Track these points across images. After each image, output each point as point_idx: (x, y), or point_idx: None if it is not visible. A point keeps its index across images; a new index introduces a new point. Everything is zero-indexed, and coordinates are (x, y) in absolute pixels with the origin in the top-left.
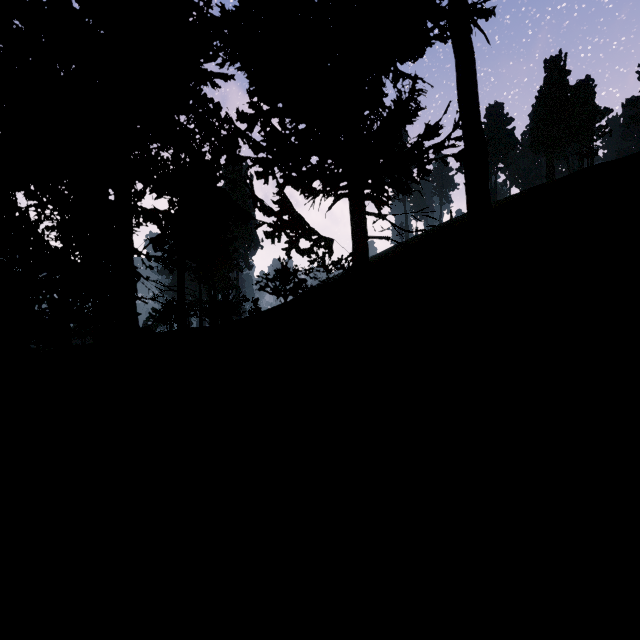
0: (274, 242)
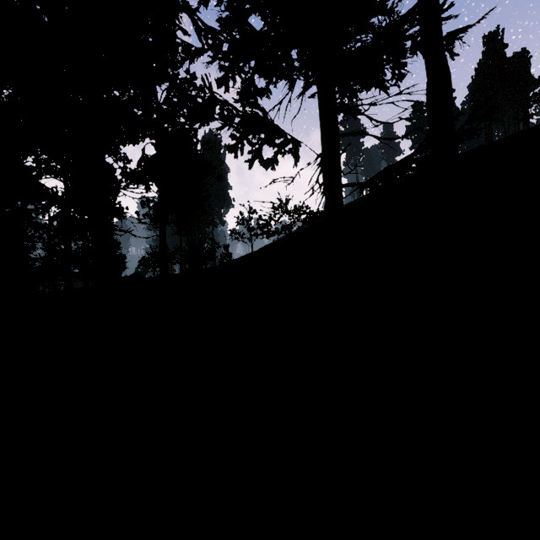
0: (236, 154)
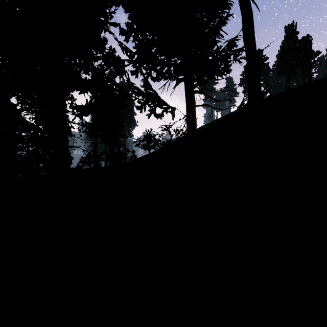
0: (141, 111)
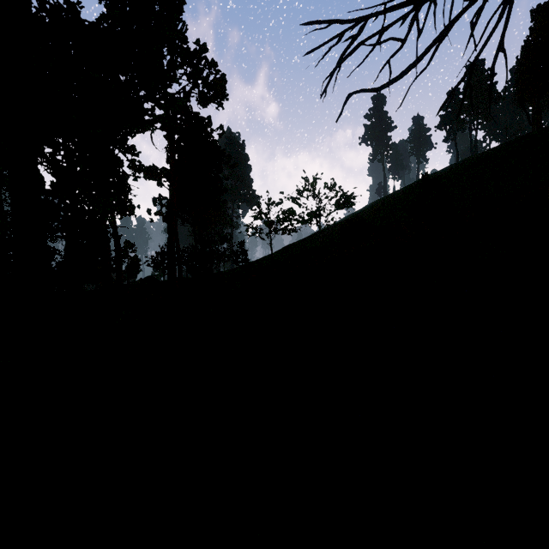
0: None
